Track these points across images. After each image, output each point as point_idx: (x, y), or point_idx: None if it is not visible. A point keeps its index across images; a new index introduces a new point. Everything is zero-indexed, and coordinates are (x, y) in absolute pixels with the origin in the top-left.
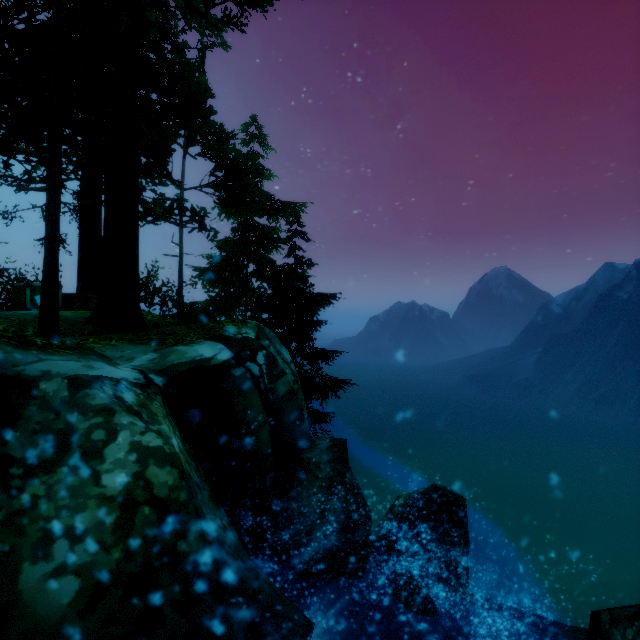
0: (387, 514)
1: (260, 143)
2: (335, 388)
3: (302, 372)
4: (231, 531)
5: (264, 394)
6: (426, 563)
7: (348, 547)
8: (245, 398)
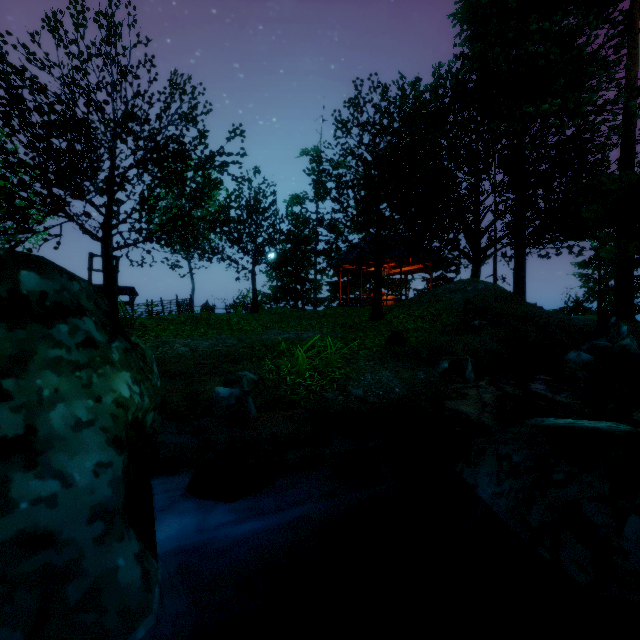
0: None
1: None
2: None
3: None
4: None
5: None
6: None
7: None
8: None
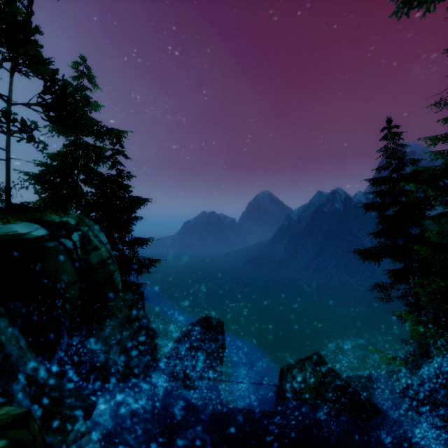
0: (175, 340)
1: (89, 80)
2: (148, 265)
3: (122, 255)
4: (28, 351)
5: (76, 262)
6: (195, 363)
7: (138, 359)
8: (56, 263)
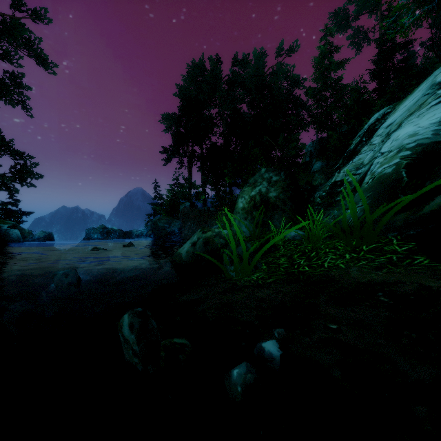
0: None
1: None
2: None
3: None
4: None
5: None
6: None
7: None
8: None
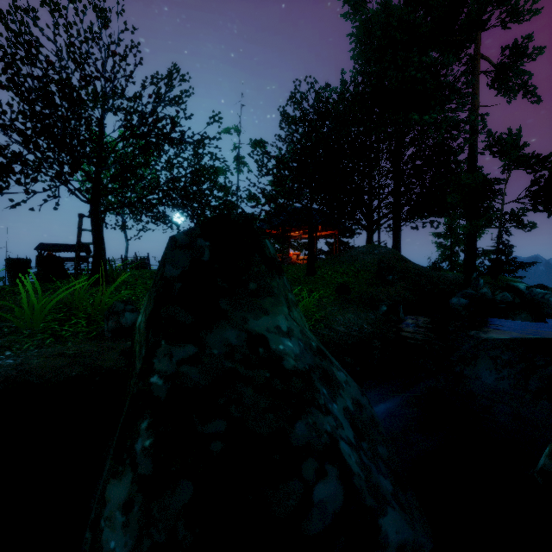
0: None
1: None
2: None
3: None
4: None
5: None
6: None
7: None
8: None
